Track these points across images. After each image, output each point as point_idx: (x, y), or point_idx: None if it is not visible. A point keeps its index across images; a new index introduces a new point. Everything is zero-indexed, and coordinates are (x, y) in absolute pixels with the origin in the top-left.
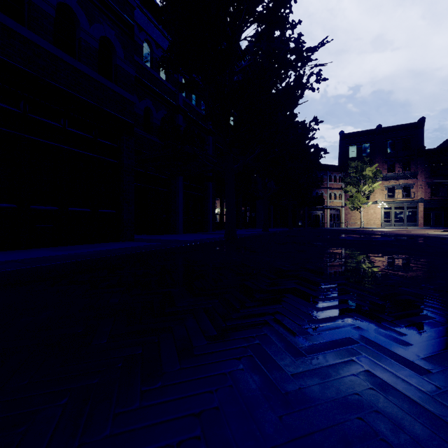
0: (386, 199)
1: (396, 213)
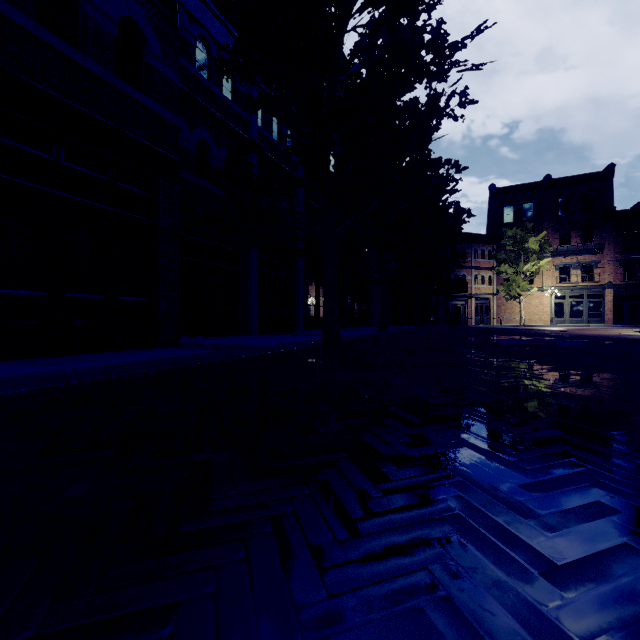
0: (557, 284)
1: (572, 305)
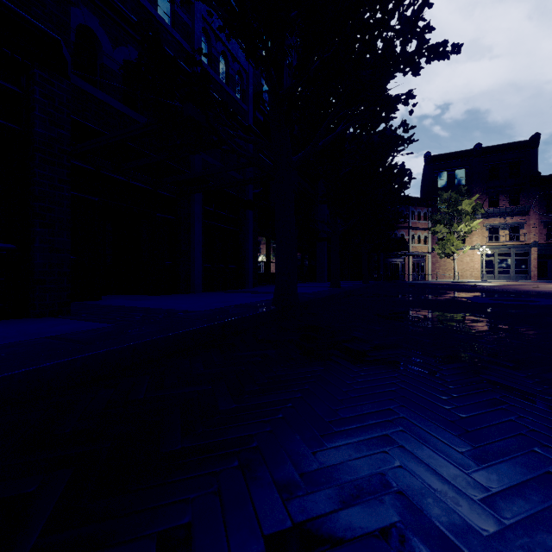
0: (486, 243)
1: (501, 262)
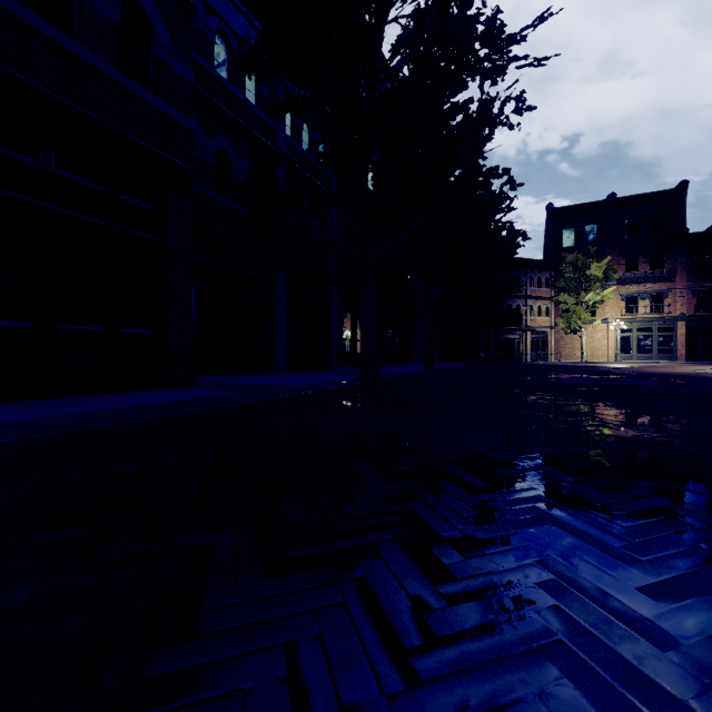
0: (623, 316)
1: (640, 339)
